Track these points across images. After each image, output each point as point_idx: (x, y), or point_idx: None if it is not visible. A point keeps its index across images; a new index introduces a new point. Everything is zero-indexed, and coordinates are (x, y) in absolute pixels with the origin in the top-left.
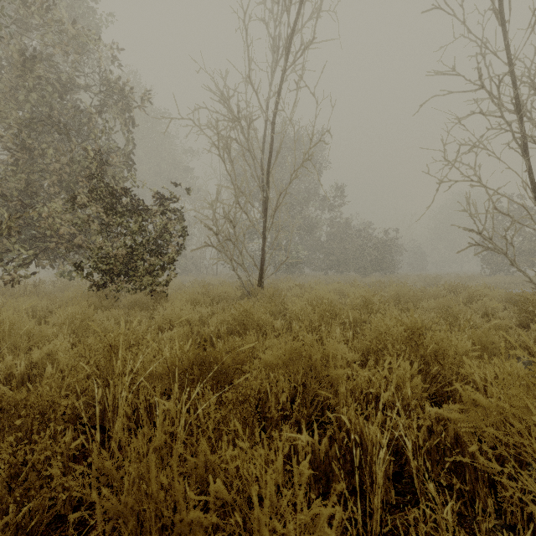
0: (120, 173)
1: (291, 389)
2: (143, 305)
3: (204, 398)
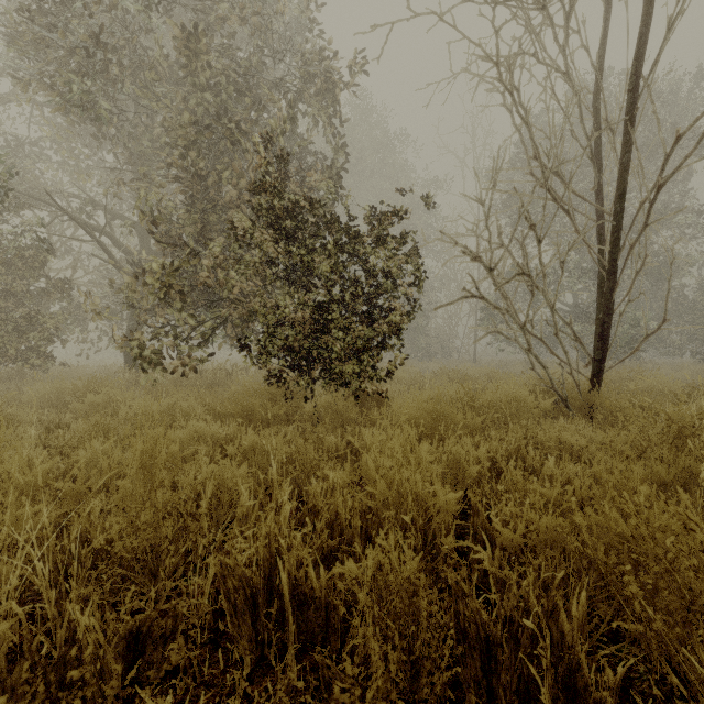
0: (324, 199)
1: None
2: (341, 417)
3: None
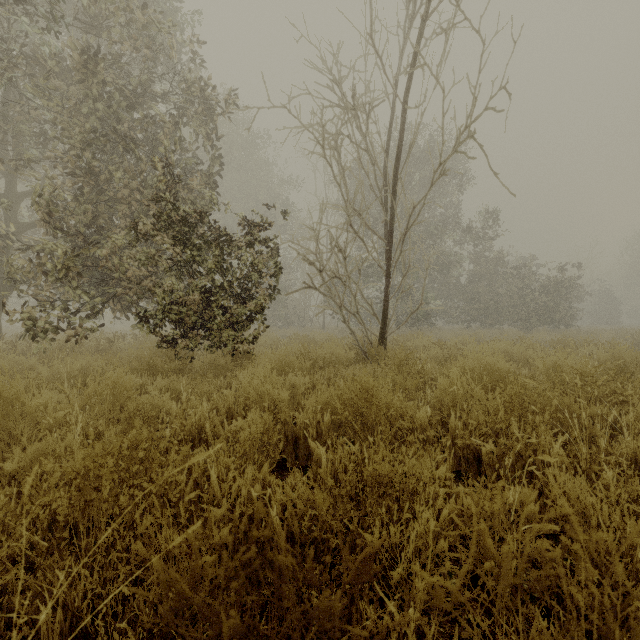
0: (201, 200)
1: None
2: (221, 369)
3: None
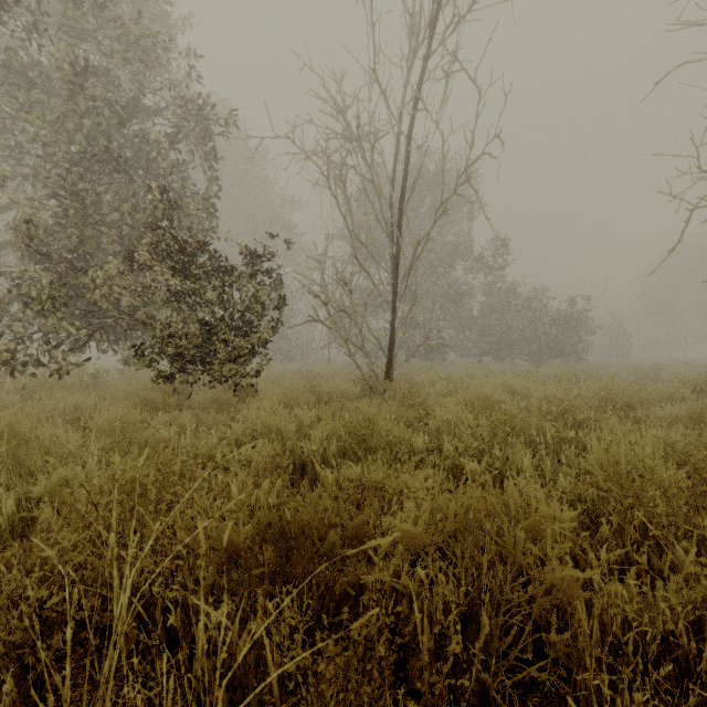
0: (198, 225)
1: (460, 598)
2: (223, 404)
3: (282, 615)
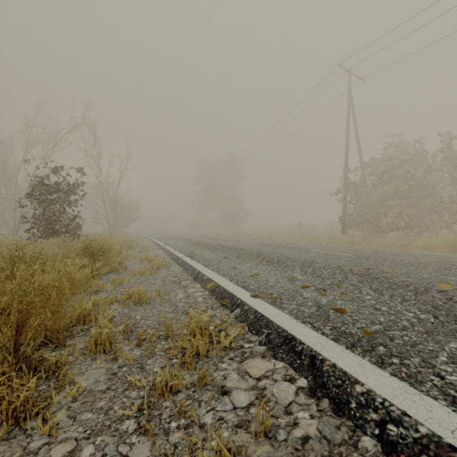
0: None
1: None
2: None
3: None
